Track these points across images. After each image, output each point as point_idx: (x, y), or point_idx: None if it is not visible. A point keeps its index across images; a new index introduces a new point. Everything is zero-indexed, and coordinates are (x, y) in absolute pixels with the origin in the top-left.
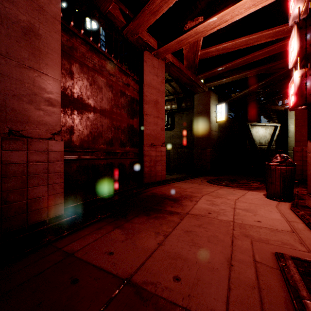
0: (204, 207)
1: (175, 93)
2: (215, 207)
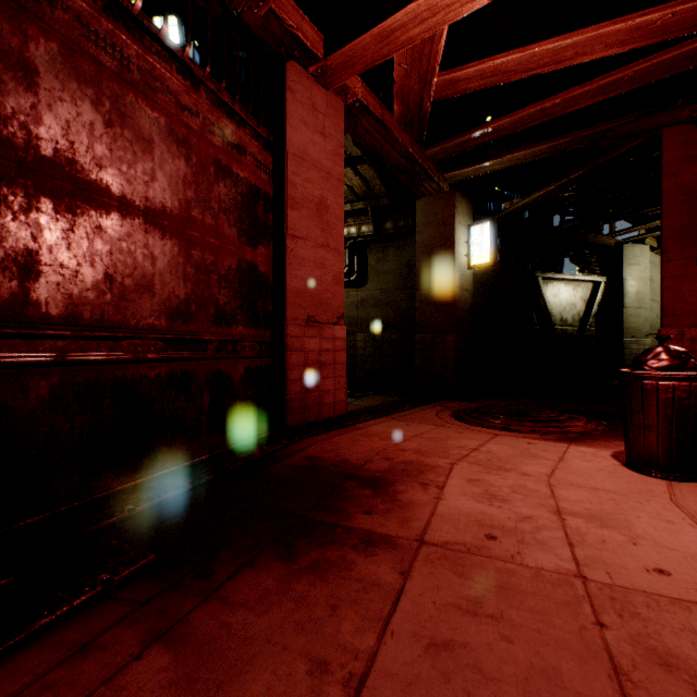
0: (468, 512)
1: (368, 196)
2: (499, 508)
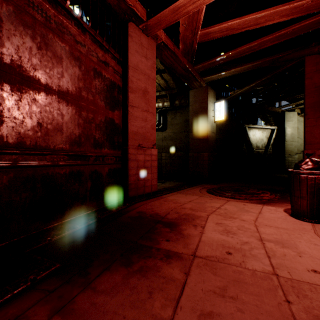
0: (217, 239)
1: (167, 88)
2: (232, 238)
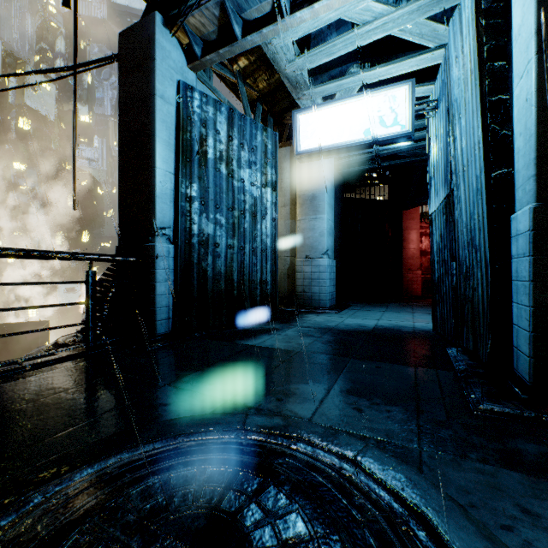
0: None
1: None
2: None
